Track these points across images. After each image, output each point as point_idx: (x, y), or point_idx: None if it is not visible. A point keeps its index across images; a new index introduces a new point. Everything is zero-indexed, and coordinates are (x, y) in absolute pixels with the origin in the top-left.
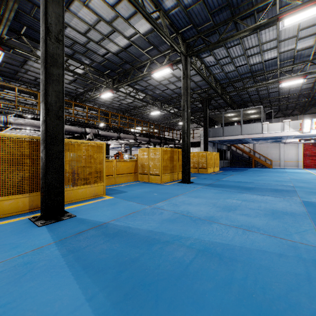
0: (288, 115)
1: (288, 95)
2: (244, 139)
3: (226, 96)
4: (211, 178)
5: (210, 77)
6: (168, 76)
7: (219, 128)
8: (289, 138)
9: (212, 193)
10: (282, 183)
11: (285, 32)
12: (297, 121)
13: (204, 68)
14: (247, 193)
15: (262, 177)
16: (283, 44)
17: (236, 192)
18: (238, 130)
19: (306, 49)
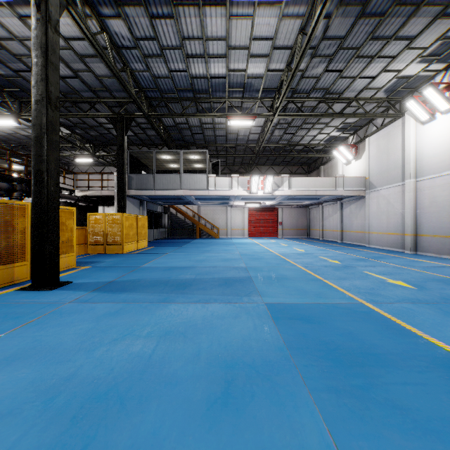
0: (235, 172)
1: (236, 144)
2: (185, 197)
3: (158, 123)
4: (122, 266)
5: (126, 75)
6: (20, 32)
7: (148, 176)
8: (237, 199)
9: (89, 322)
10: (233, 264)
11: (236, 33)
12: (245, 178)
13: (109, 45)
14: (177, 302)
15: (208, 253)
16: (234, 56)
17: (156, 302)
18: (176, 181)
19: (257, 78)
